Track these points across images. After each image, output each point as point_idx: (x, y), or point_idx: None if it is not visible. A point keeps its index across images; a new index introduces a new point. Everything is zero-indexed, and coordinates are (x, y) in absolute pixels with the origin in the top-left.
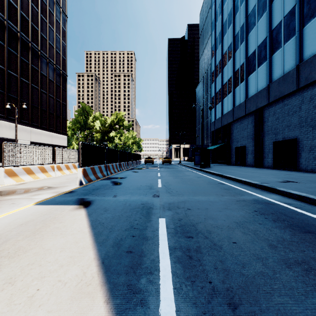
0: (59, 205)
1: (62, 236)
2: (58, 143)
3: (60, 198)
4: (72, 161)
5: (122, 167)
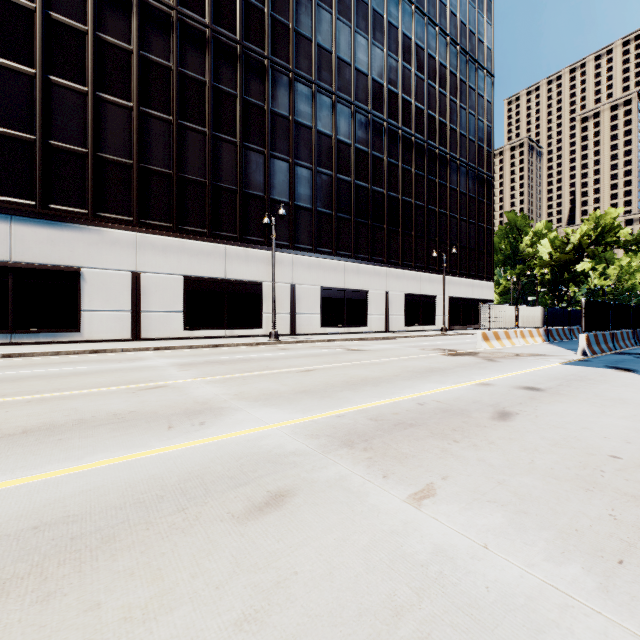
0: (592, 367)
1: (633, 380)
2: (480, 297)
3: (580, 363)
4: (535, 325)
5: (638, 339)
